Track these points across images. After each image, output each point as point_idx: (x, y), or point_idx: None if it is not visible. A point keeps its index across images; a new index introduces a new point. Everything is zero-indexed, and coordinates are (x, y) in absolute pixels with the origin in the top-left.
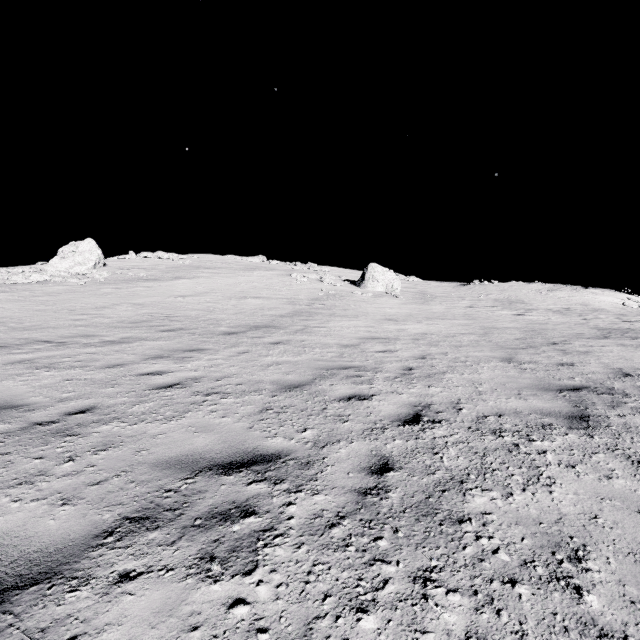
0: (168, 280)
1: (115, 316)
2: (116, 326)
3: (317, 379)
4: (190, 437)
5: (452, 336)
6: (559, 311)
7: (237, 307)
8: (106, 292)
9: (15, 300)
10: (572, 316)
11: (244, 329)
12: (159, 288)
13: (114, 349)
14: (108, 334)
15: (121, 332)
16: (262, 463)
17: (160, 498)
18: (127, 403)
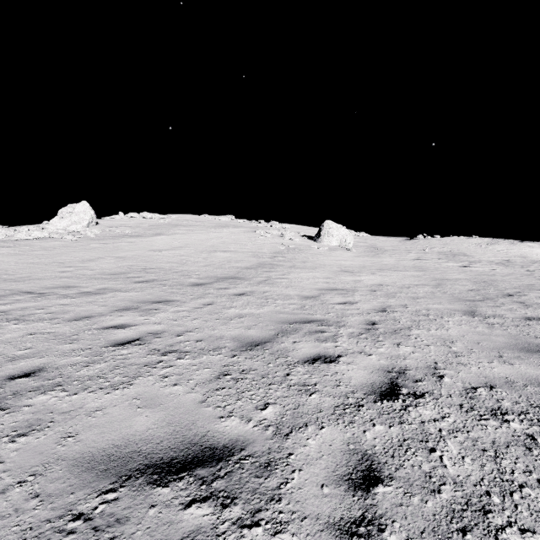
0: (149, 236)
1: (98, 268)
2: (96, 277)
3: (279, 335)
4: (131, 415)
5: (407, 287)
6: (501, 263)
7: (207, 260)
8: (94, 247)
9: (15, 254)
10: (515, 267)
11: (211, 280)
12: (140, 243)
13: (87, 300)
14: (87, 285)
15: (99, 283)
16: (210, 463)
17: (60, 534)
18: (78, 364)
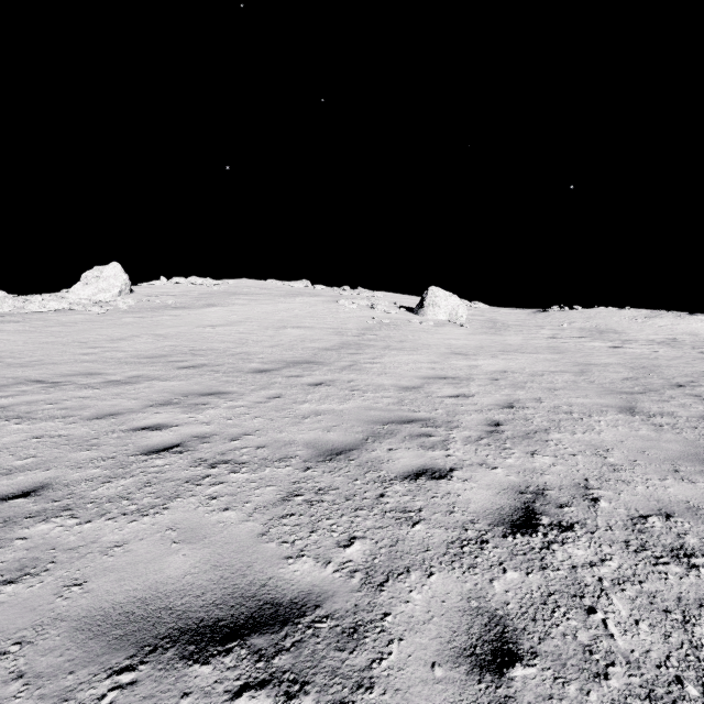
0: (199, 308)
1: (131, 349)
2: (128, 362)
3: (369, 439)
4: (163, 553)
5: (540, 375)
6: (665, 342)
7: (274, 338)
8: (127, 322)
9: (24, 331)
10: (684, 349)
11: (279, 365)
12: (187, 317)
13: (114, 392)
14: (115, 372)
15: (131, 369)
16: (270, 627)
17: None
18: (95, 479)
